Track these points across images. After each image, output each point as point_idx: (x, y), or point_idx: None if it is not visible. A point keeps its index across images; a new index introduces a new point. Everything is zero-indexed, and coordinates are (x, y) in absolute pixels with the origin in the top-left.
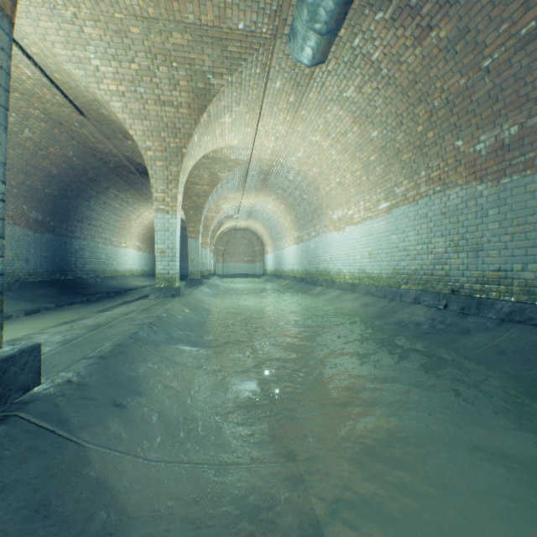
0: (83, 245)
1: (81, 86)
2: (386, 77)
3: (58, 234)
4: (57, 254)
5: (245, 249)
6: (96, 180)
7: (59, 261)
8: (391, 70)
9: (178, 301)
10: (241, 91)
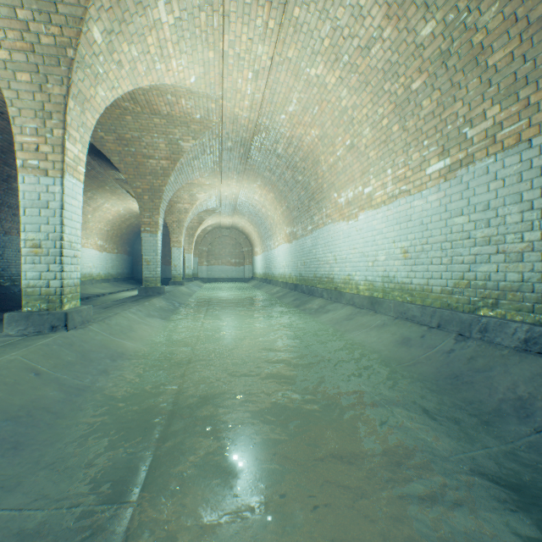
0: (3, 242)
1: None
2: None
3: None
4: None
5: (232, 250)
6: (11, 152)
7: None
8: None
9: (36, 347)
10: None
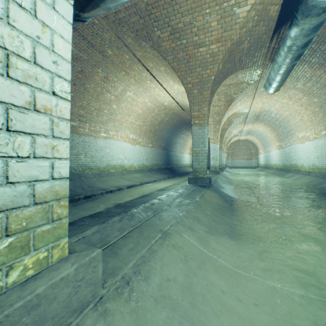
0: (173, 154)
1: (188, 105)
2: (315, 81)
3: (167, 150)
4: (167, 158)
5: (244, 152)
6: (179, 128)
7: (167, 160)
8: (316, 79)
9: (220, 175)
10: (244, 94)
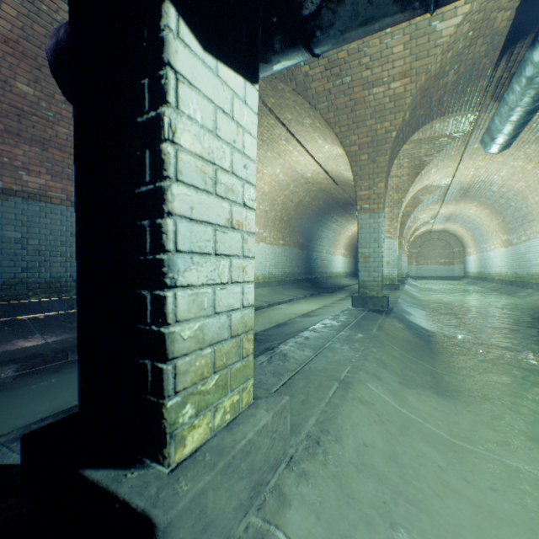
0: (317, 256)
1: (345, 176)
2: None
3: (308, 250)
4: (307, 262)
5: (440, 251)
6: (327, 213)
7: (308, 267)
8: None
9: (400, 292)
10: (444, 156)
